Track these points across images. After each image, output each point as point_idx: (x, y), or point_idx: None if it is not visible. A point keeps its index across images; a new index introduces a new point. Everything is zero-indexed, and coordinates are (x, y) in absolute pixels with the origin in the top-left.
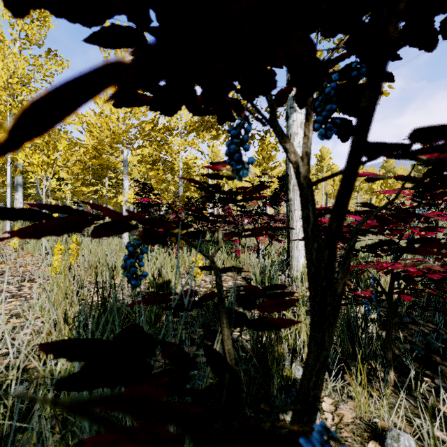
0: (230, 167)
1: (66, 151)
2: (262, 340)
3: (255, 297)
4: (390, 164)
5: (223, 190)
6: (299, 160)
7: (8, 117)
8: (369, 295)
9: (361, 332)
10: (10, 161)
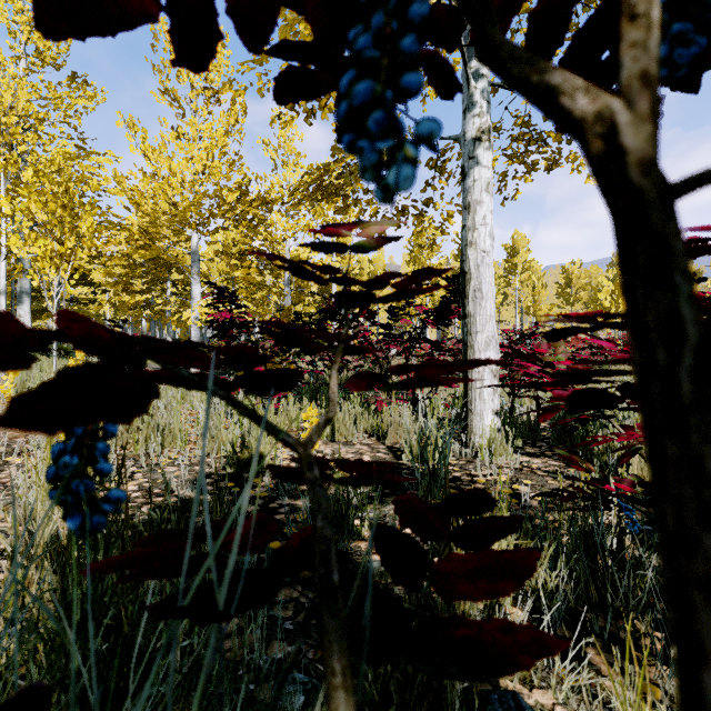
0: (363, 231)
1: (91, 235)
2: (429, 595)
3: (425, 539)
4: None
5: (344, 274)
6: (618, 106)
7: (1, 181)
8: (630, 491)
9: (611, 559)
10: (6, 253)
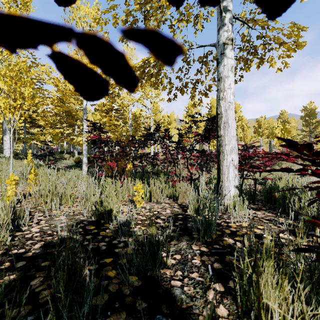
0: None
1: (29, 97)
2: None
3: None
4: (285, 116)
5: None
6: None
7: None
8: None
9: None
10: None
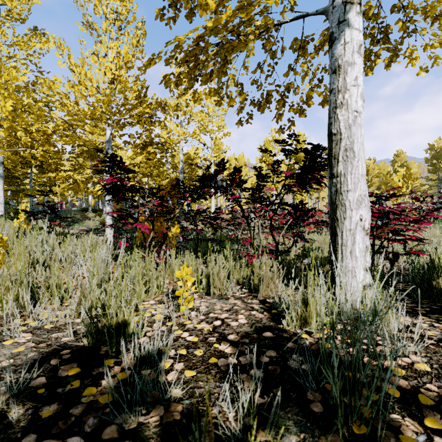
0: None
1: (4, 113)
2: None
3: None
4: (402, 158)
5: None
6: None
7: None
8: None
9: None
10: None
